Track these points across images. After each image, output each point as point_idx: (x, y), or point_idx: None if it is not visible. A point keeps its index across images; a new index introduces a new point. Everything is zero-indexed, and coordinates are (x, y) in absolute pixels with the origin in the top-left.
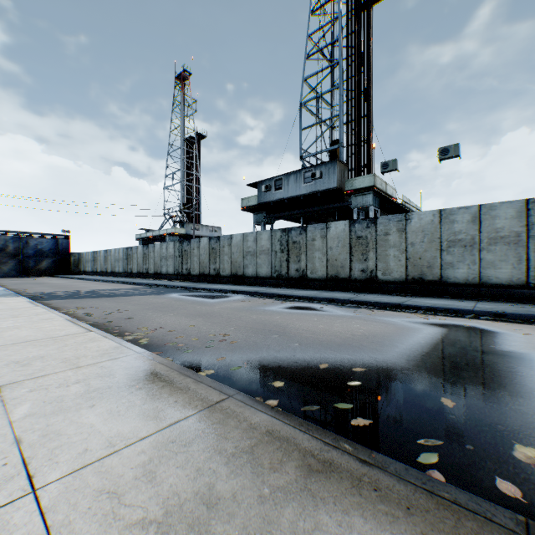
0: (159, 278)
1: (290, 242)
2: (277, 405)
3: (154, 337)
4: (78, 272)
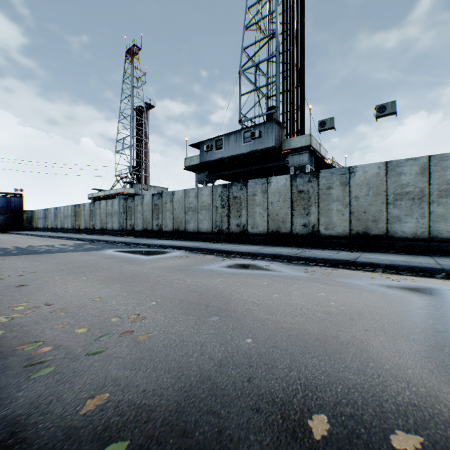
0: (105, 234)
1: (231, 198)
2: None
3: (16, 326)
4: (31, 228)
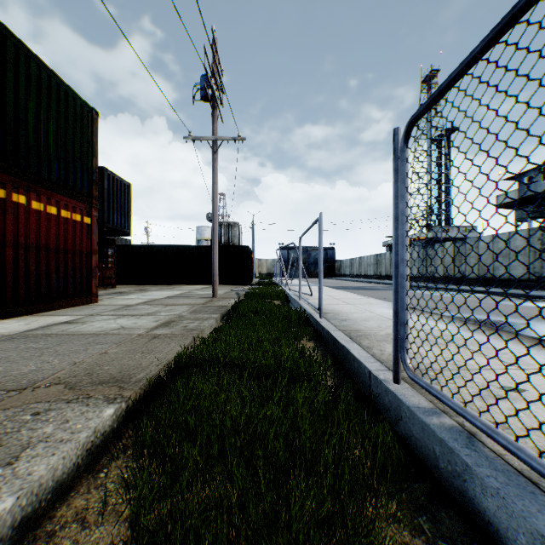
0: None
1: None
2: None
3: None
4: (339, 275)
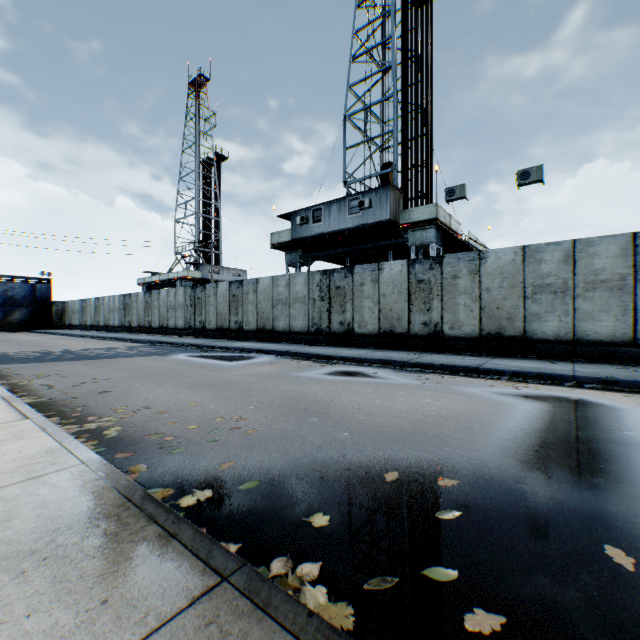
0: (165, 334)
1: (332, 288)
2: (318, 575)
3: (131, 424)
4: (62, 325)
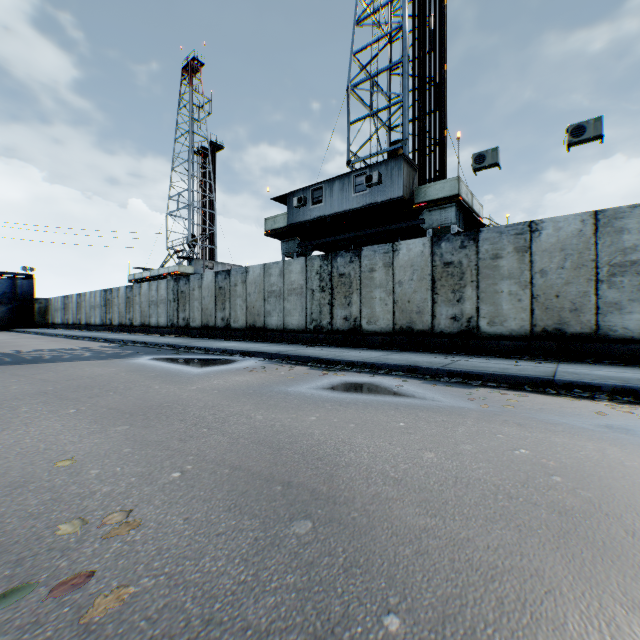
0: (147, 332)
1: (335, 276)
2: None
3: None
4: (45, 324)
